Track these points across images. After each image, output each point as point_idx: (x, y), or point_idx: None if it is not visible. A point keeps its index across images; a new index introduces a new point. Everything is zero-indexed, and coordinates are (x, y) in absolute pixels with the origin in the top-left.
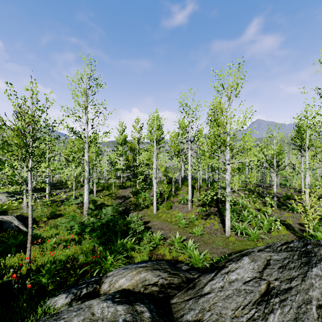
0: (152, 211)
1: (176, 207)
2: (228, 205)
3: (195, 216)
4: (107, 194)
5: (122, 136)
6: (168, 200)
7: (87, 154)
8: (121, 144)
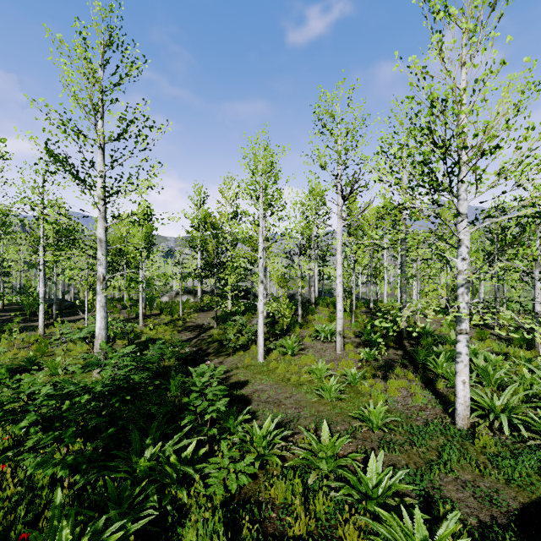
0: (254, 356)
1: (308, 348)
2: (465, 341)
3: (355, 369)
4: (167, 321)
5: (199, 213)
6: (290, 333)
7: (103, 224)
8: (198, 227)
